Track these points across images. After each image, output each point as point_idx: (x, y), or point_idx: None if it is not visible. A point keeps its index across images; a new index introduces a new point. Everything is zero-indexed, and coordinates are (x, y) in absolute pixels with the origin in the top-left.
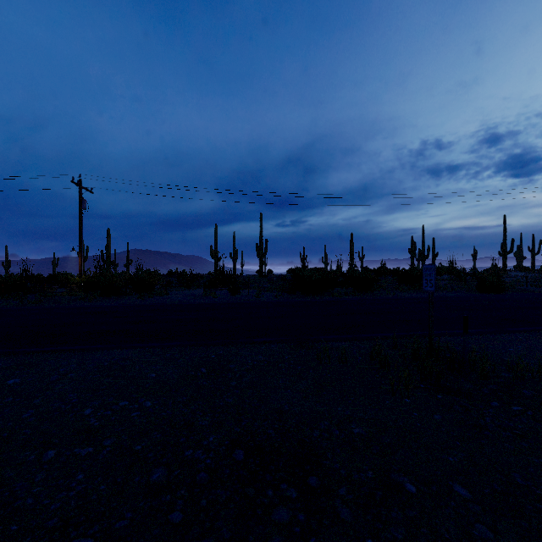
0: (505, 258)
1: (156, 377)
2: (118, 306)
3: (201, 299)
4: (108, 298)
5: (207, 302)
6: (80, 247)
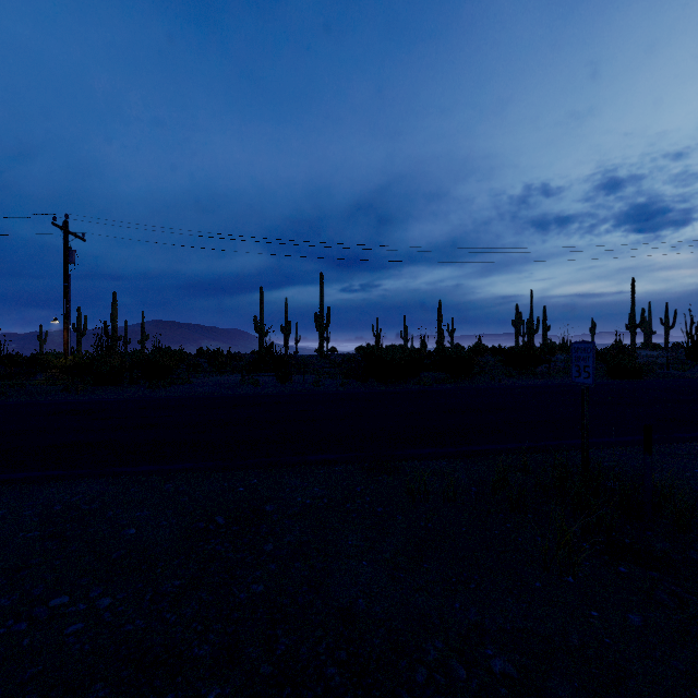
0: (633, 333)
1: (136, 535)
2: (114, 401)
3: (237, 389)
4: (105, 388)
5: (245, 394)
6: (66, 317)
